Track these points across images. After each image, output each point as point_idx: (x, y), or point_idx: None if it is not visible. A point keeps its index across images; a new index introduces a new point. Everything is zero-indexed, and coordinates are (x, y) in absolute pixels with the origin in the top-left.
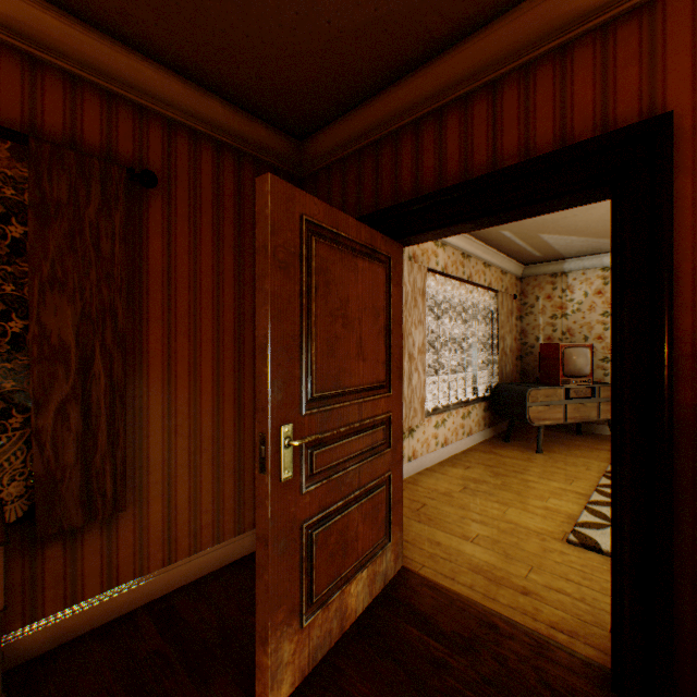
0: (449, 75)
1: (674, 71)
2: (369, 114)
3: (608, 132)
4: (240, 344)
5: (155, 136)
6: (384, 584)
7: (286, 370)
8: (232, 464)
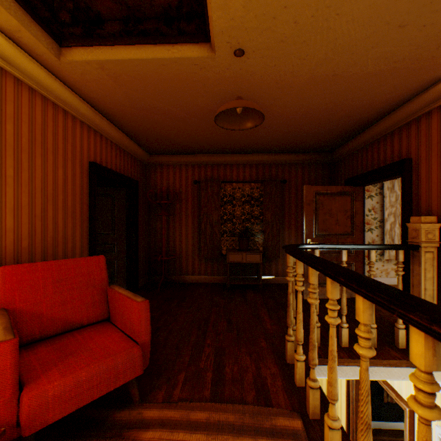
0: (365, 137)
1: (411, 143)
2: (347, 146)
3: (400, 159)
4: None
5: (286, 169)
6: (350, 297)
7: (309, 227)
8: None
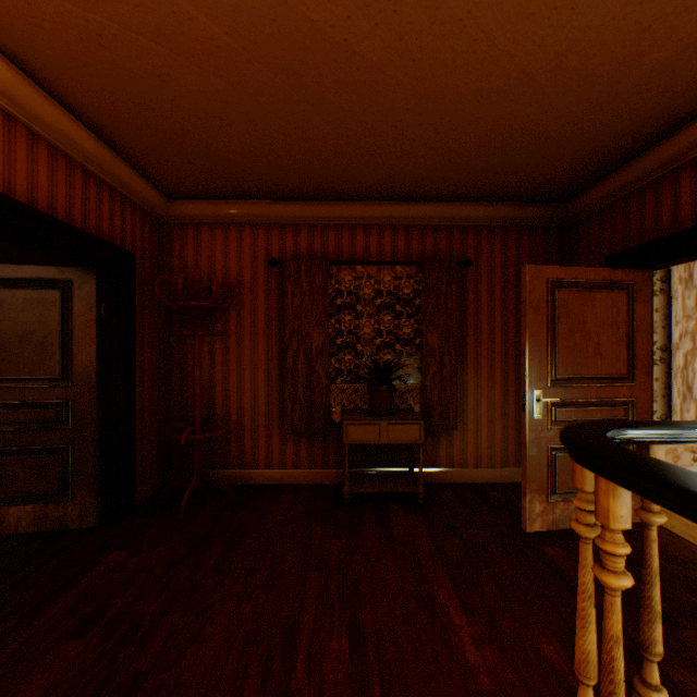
0: (676, 148)
1: None
2: (615, 180)
3: None
4: (518, 348)
5: (469, 238)
6: None
7: (536, 362)
8: (512, 422)
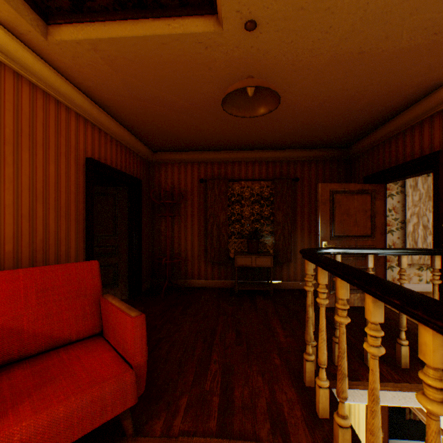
0: (388, 129)
1: None
2: (367, 140)
3: (431, 151)
4: None
5: (298, 167)
6: None
7: (324, 228)
8: None
